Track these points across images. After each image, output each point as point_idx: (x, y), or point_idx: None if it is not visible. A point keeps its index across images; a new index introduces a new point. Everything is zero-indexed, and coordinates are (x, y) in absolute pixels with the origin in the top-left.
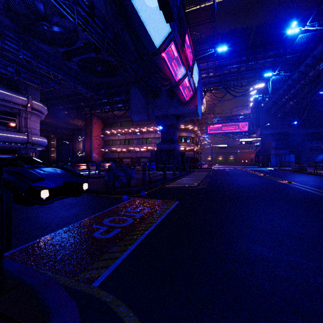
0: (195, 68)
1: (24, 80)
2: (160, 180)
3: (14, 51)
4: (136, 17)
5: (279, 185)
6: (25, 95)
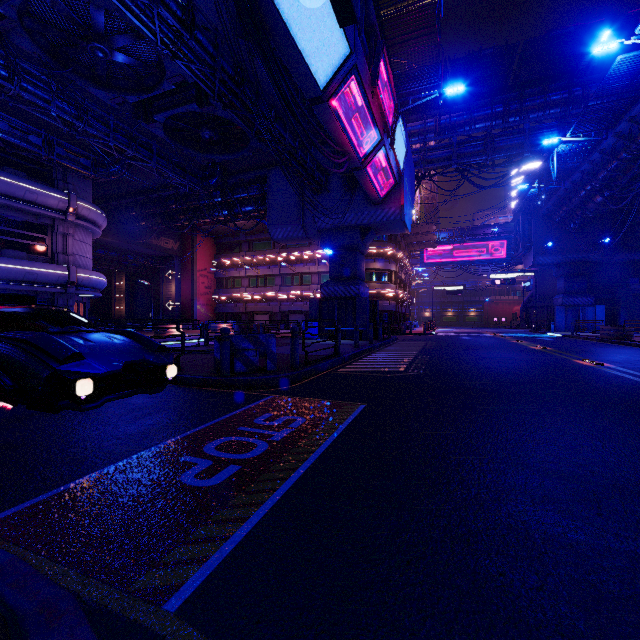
0: (398, 130)
1: (61, 161)
2: (328, 358)
3: (40, 103)
4: (278, 24)
5: (578, 370)
6: (65, 191)
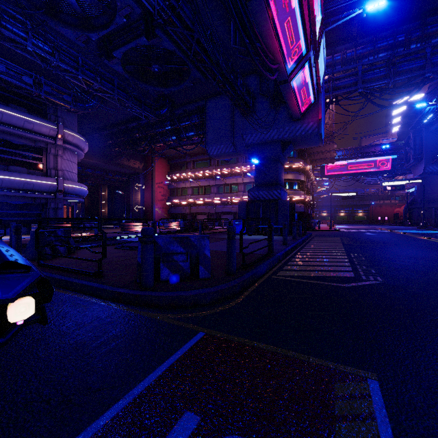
0: (321, 46)
1: (48, 96)
2: (264, 258)
3: (18, 39)
4: None
5: None
6: (55, 122)
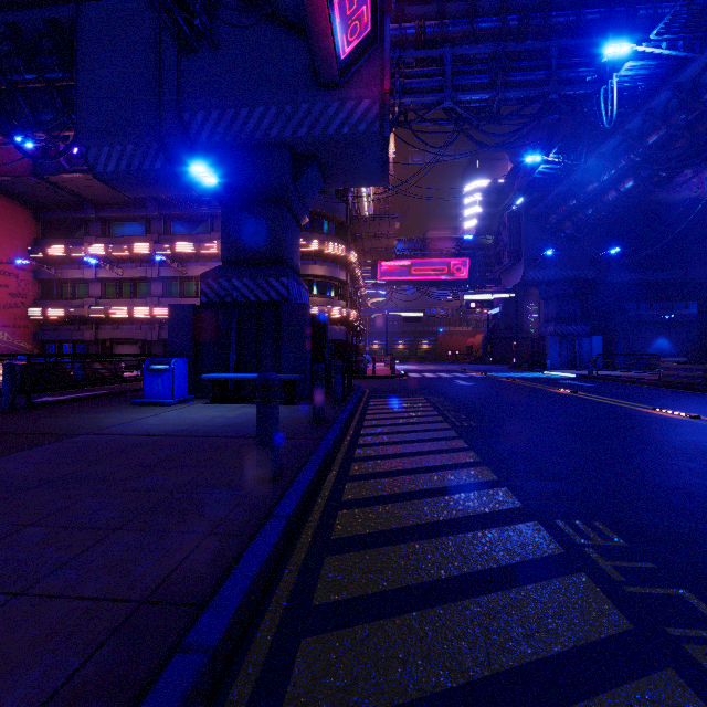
0: None
1: None
2: None
3: None
4: None
5: None
6: None
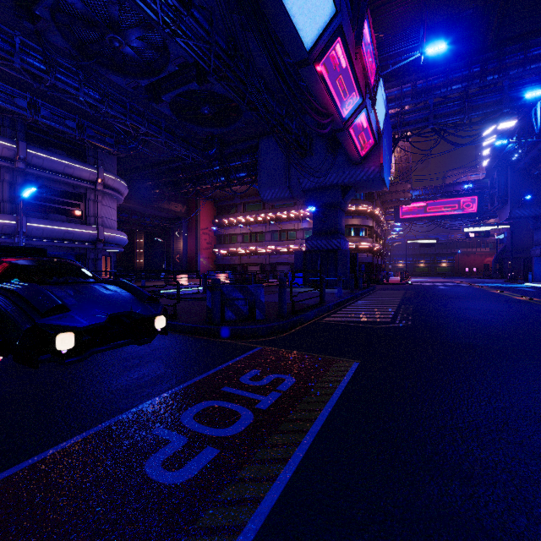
0: (379, 92)
1: (91, 140)
2: (314, 307)
3: (71, 91)
4: None
5: None
6: (95, 165)
